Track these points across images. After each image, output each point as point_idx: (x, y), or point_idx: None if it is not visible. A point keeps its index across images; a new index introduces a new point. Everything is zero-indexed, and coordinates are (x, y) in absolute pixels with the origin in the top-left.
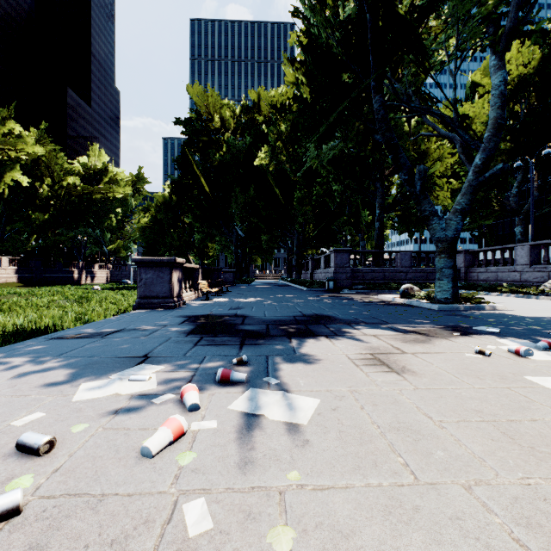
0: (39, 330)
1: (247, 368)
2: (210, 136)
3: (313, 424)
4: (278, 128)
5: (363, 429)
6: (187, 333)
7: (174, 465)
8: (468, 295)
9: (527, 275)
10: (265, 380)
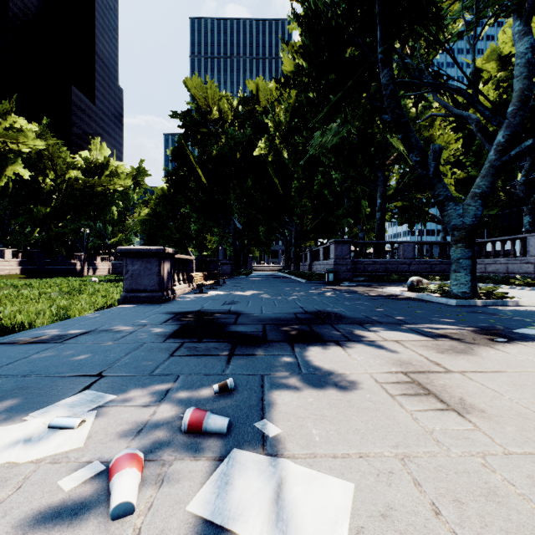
0: (2, 329)
1: (233, 399)
2: (208, 128)
3: None
4: (276, 118)
5: None
6: (166, 337)
7: None
8: (488, 289)
9: None
10: (258, 428)
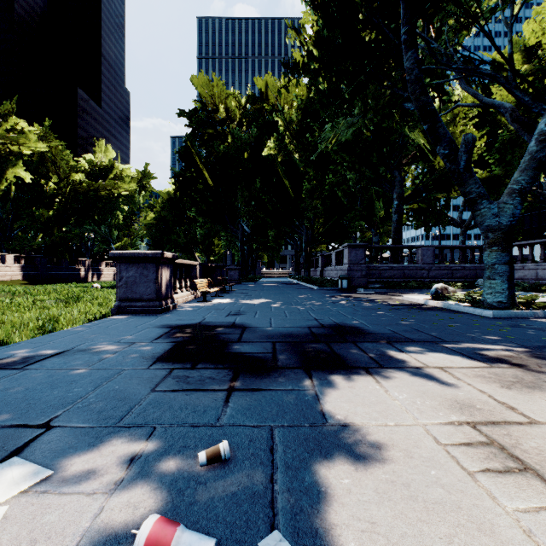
0: None
1: (227, 478)
2: (215, 128)
3: None
4: (286, 116)
5: None
6: (153, 360)
7: None
8: (528, 298)
9: None
10: None
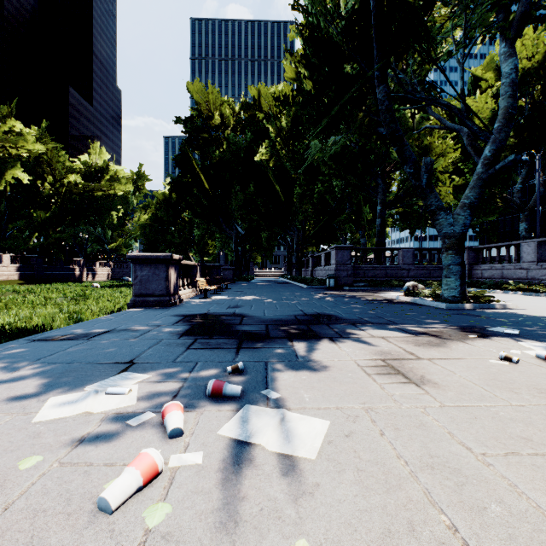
0: (26, 330)
1: (243, 377)
2: (210, 133)
3: (323, 457)
4: (278, 125)
5: (387, 466)
6: (180, 334)
7: (139, 526)
8: (477, 293)
9: (534, 273)
10: (264, 394)
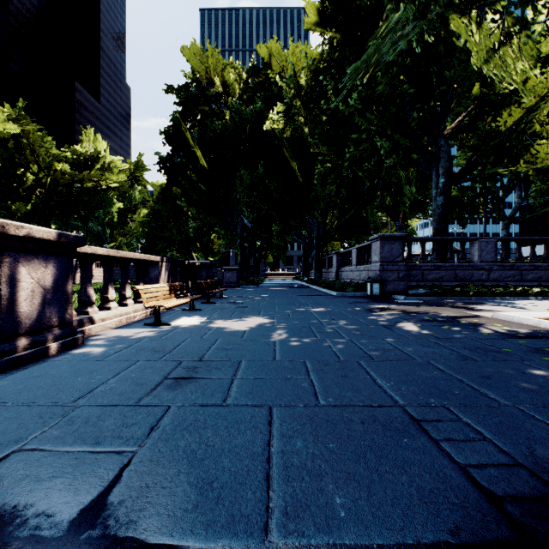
0: None
1: None
2: (210, 104)
3: None
4: (294, 82)
5: None
6: None
7: None
8: None
9: None
10: None
